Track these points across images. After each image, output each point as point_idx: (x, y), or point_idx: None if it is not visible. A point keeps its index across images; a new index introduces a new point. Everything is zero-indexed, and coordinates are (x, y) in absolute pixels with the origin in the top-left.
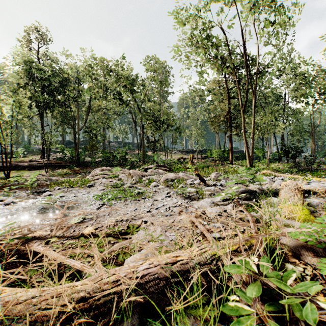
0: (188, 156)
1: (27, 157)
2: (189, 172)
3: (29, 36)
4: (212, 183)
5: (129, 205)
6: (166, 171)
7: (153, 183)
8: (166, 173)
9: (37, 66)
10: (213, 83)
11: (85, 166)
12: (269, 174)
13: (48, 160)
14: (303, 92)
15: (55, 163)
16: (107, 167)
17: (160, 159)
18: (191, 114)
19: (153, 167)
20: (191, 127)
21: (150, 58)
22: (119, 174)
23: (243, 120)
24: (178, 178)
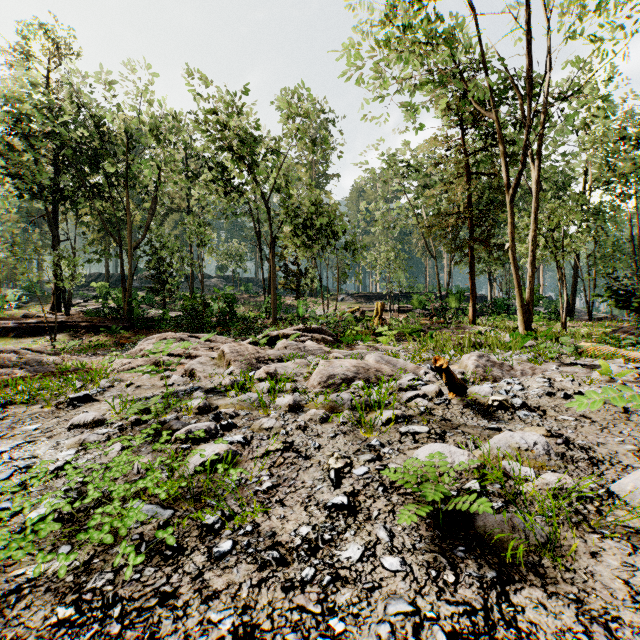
0: (371, 307)
1: (28, 308)
2: (381, 344)
3: (27, 45)
4: (495, 397)
5: (79, 636)
6: (325, 343)
7: (282, 396)
8: (327, 351)
9: (35, 104)
10: (432, 141)
11: (146, 329)
12: (606, 353)
13: (66, 315)
14: (622, 168)
15: (79, 322)
16: (187, 331)
17: (311, 313)
18: (378, 218)
19: (291, 333)
20: (378, 245)
21: (288, 93)
22: (203, 352)
23: (510, 219)
24: (365, 373)
